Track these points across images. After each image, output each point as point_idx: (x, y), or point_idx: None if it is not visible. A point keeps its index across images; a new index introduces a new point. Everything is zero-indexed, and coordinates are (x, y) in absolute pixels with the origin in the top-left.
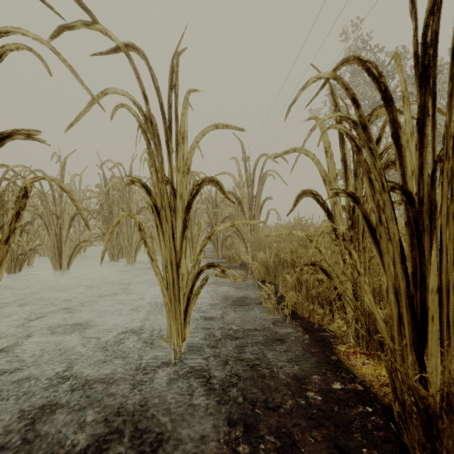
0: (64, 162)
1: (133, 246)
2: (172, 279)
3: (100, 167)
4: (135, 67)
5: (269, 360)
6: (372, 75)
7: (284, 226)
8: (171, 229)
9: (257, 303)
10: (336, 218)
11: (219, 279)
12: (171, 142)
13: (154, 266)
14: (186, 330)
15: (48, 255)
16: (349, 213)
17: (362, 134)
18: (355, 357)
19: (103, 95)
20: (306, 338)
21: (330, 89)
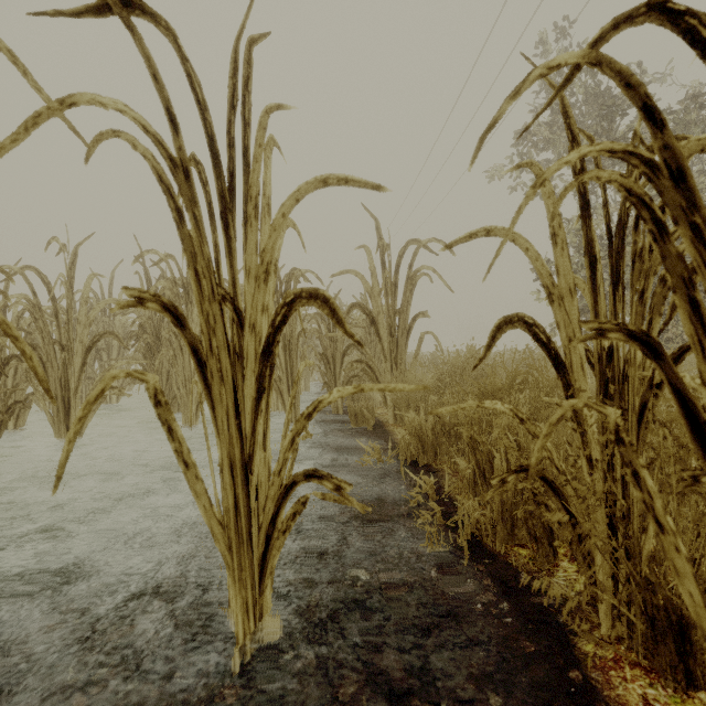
0: (75, 254)
1: (194, 395)
2: (234, 499)
3: (135, 261)
4: (147, 51)
5: (436, 672)
6: (700, 45)
7: (449, 363)
8: (232, 395)
9: (406, 513)
10: (573, 372)
11: (337, 456)
12: (233, 215)
13: (192, 478)
14: (265, 597)
15: (46, 413)
16: (600, 362)
17: (671, 191)
18: (621, 678)
19: (63, 106)
20: (506, 609)
21: (562, 106)
